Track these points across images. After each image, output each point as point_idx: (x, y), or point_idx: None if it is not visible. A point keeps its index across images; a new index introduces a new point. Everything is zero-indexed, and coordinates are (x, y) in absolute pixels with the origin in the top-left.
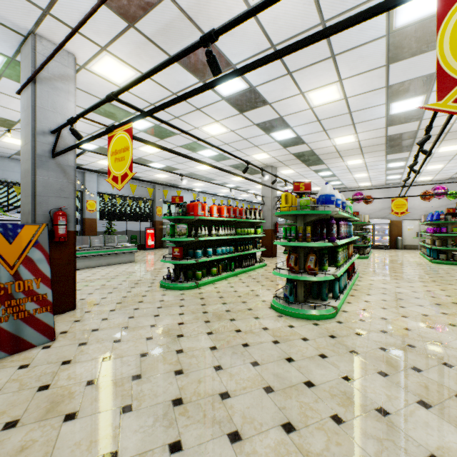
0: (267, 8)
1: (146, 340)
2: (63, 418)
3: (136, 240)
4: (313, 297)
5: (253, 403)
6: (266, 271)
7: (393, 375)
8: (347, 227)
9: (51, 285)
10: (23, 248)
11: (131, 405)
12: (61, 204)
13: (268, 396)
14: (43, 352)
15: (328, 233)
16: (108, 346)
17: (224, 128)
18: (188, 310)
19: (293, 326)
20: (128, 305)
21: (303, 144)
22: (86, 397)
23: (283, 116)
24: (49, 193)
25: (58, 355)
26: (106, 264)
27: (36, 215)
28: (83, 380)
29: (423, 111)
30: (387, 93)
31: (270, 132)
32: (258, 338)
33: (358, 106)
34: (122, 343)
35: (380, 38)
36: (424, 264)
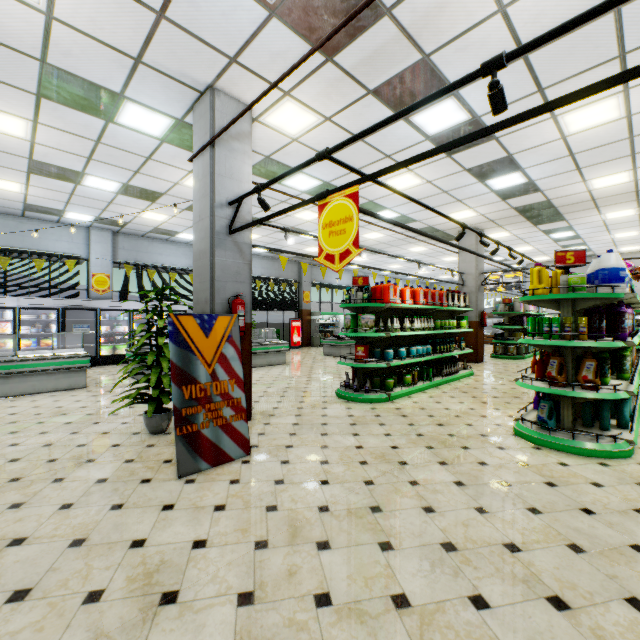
0: (606, 11)
1: (361, 464)
2: (315, 546)
3: (278, 335)
4: (585, 424)
5: (561, 564)
6: (478, 383)
7: None
8: (633, 318)
9: (243, 389)
10: (218, 343)
11: (388, 542)
12: (237, 290)
13: (581, 557)
14: (246, 467)
15: (614, 327)
16: (318, 468)
17: (418, 178)
18: (393, 430)
19: (567, 464)
20: (312, 419)
21: (536, 192)
22: (328, 525)
23: (514, 153)
24: (226, 278)
25: (264, 472)
26: (254, 366)
27: (214, 304)
28: (312, 505)
29: None
30: None
31: (487, 179)
32: (519, 476)
33: None
34: (332, 465)
35: None
36: None
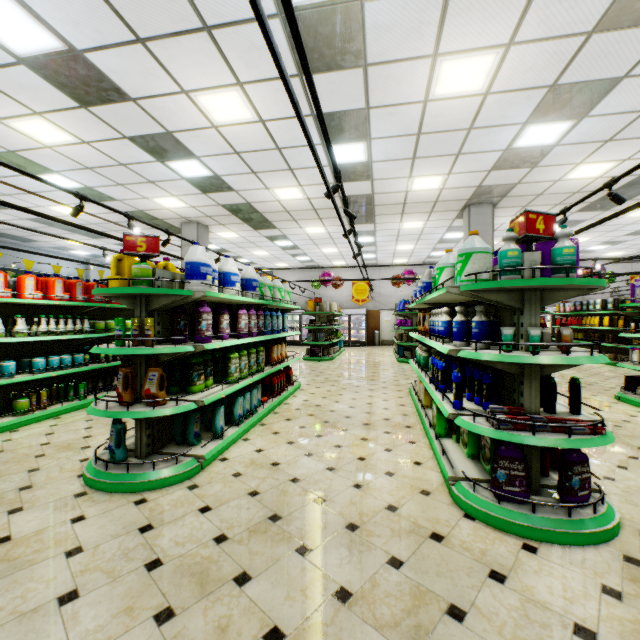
0: None
1: None
2: None
3: None
4: (176, 441)
5: None
6: None
7: (184, 614)
8: (261, 318)
9: None
10: None
11: None
12: None
13: None
14: None
15: (193, 328)
16: None
17: (64, 132)
18: None
19: (84, 518)
20: None
21: (232, 191)
22: None
23: (173, 131)
24: None
25: None
26: None
27: None
28: None
29: (370, 166)
30: (317, 126)
31: (165, 159)
32: None
33: (285, 139)
34: None
35: (272, 17)
36: (389, 364)
